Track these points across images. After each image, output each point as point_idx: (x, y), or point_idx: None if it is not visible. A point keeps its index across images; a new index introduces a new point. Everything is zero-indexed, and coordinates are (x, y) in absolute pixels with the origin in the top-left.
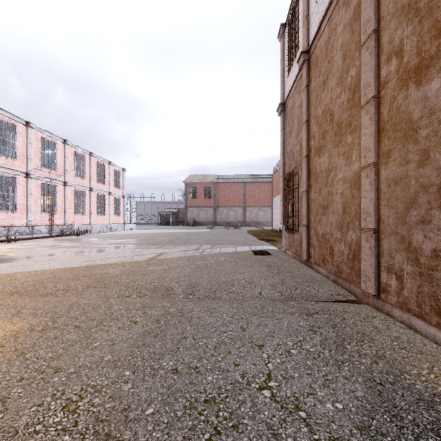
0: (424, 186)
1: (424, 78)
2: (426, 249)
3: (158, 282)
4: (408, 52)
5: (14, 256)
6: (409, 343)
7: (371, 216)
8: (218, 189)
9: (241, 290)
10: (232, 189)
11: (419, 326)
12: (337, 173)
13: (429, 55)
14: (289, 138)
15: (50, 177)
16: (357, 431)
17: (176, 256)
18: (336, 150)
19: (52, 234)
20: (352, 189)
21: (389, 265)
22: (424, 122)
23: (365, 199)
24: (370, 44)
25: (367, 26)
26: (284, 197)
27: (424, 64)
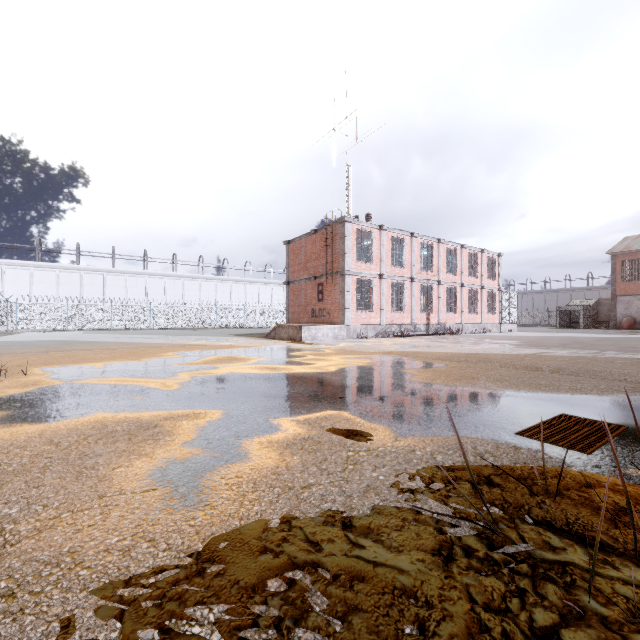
0: None
1: None
2: None
3: (530, 364)
4: None
5: (418, 345)
6: None
7: None
8: None
9: (606, 375)
10: None
11: None
12: None
13: None
14: None
15: (427, 278)
16: (597, 394)
17: (558, 355)
18: None
19: (428, 333)
20: None
21: None
22: None
23: None
24: None
25: None
26: None
27: None
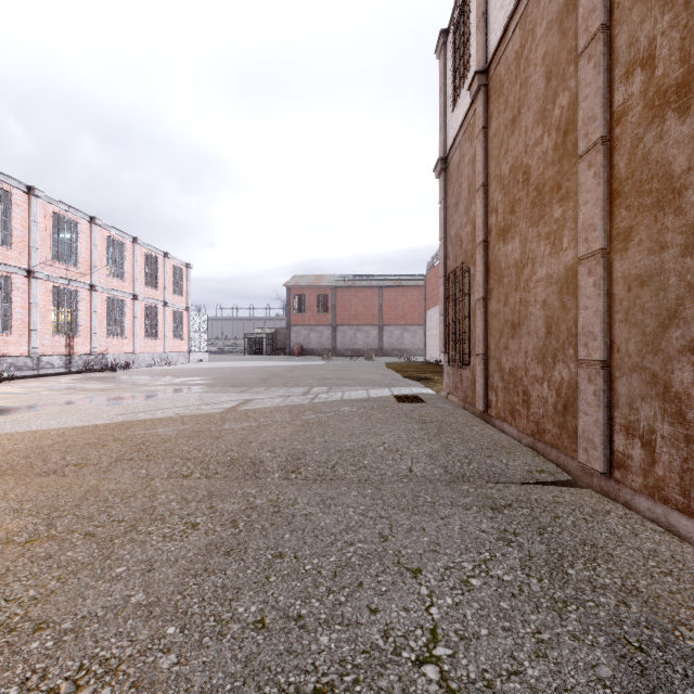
0: None
1: None
2: None
3: (238, 450)
4: (665, 58)
5: (2, 406)
6: (676, 562)
7: (596, 340)
8: (338, 297)
9: (378, 464)
10: (361, 297)
11: (685, 528)
12: (537, 268)
13: None
14: (454, 214)
15: (68, 277)
16: None
17: (270, 406)
18: (534, 231)
19: (71, 369)
20: (562, 295)
21: (629, 423)
22: None
23: (586, 311)
24: (595, 50)
25: (590, 20)
26: (446, 309)
27: None
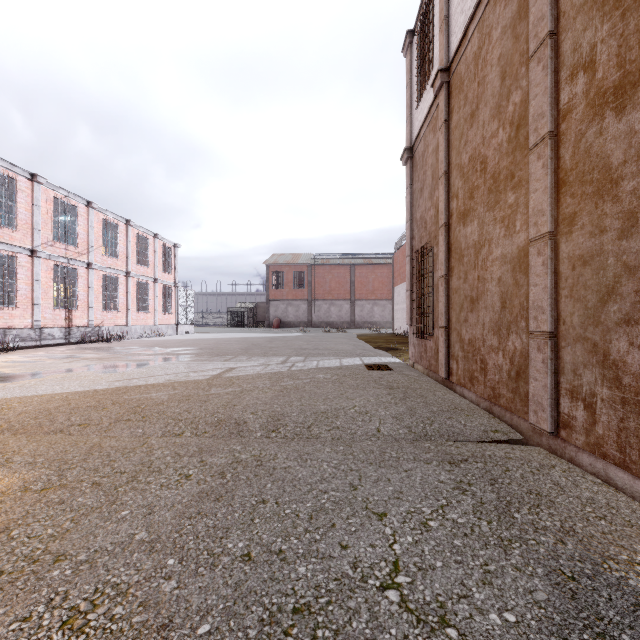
0: (630, 267)
1: (630, 102)
2: (633, 364)
3: (224, 412)
4: (604, 63)
5: (10, 373)
6: (610, 509)
7: (545, 313)
8: (314, 274)
9: (349, 424)
10: (335, 274)
11: (622, 480)
12: (493, 249)
13: (638, 67)
14: (419, 199)
15: (67, 256)
16: None
17: (252, 373)
18: (491, 215)
19: (70, 340)
20: (515, 273)
21: (574, 387)
22: (630, 169)
23: (536, 287)
24: (544, 54)
25: (539, 27)
26: (412, 285)
27: (630, 81)
